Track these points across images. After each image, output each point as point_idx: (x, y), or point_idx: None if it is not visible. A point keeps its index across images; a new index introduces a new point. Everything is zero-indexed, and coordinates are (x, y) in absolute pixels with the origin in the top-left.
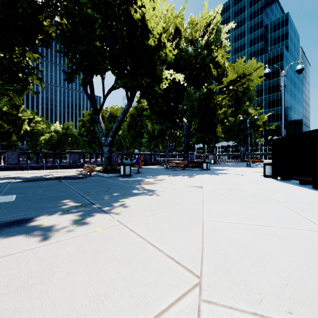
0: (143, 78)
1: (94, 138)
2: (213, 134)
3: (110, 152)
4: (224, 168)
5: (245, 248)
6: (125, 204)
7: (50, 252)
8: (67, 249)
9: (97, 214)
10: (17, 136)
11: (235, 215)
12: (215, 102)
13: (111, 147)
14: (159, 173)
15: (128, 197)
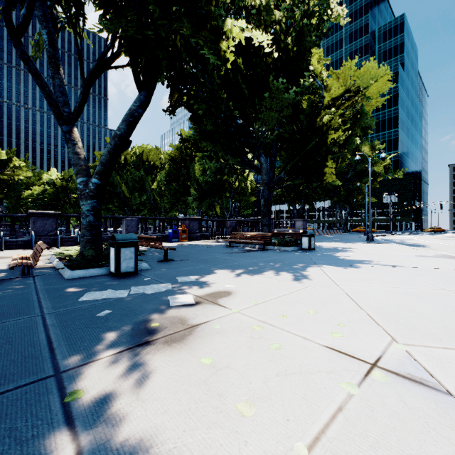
0: (172, 23)
1: (111, 195)
2: (320, 181)
3: (95, 212)
4: (337, 246)
5: None
6: None
7: None
8: None
9: None
10: None
11: None
12: (319, 122)
13: (98, 200)
14: (213, 262)
15: None
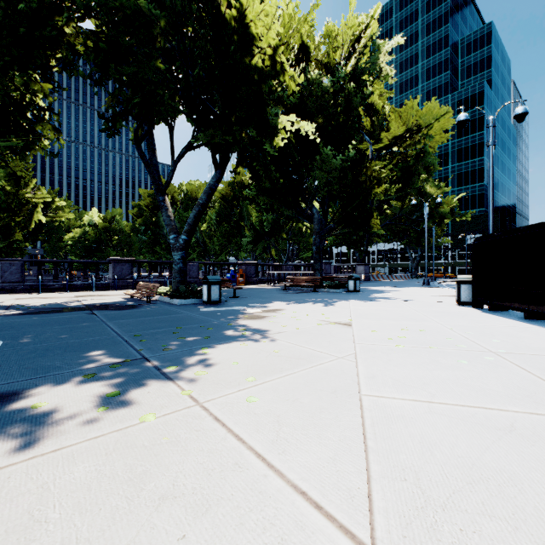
0: (243, 128)
1: (158, 237)
2: (366, 230)
3: (183, 260)
4: (385, 289)
5: (459, 464)
6: (207, 360)
7: (36, 478)
8: (76, 469)
9: (151, 383)
10: (23, 233)
11: (423, 384)
12: (369, 174)
13: (185, 251)
14: (271, 298)
15: (215, 344)
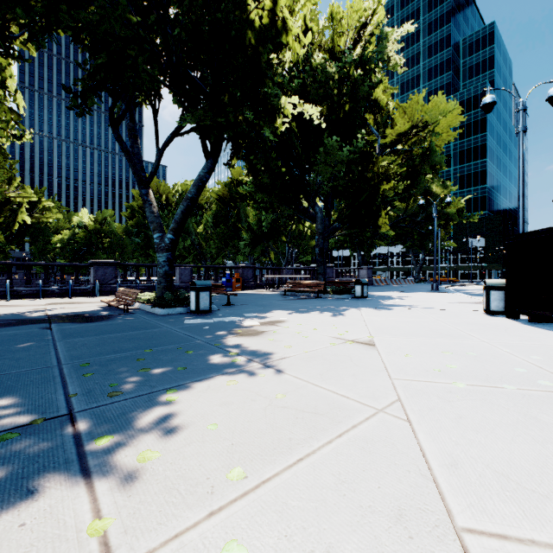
0: (237, 110)
1: (151, 240)
2: (374, 230)
3: (170, 263)
4: (394, 295)
5: None
6: (170, 418)
7: None
8: None
9: (44, 489)
10: (7, 234)
11: None
12: (376, 170)
13: (172, 253)
14: (270, 306)
15: (190, 381)
